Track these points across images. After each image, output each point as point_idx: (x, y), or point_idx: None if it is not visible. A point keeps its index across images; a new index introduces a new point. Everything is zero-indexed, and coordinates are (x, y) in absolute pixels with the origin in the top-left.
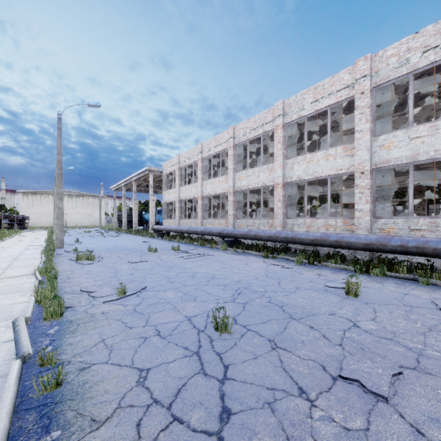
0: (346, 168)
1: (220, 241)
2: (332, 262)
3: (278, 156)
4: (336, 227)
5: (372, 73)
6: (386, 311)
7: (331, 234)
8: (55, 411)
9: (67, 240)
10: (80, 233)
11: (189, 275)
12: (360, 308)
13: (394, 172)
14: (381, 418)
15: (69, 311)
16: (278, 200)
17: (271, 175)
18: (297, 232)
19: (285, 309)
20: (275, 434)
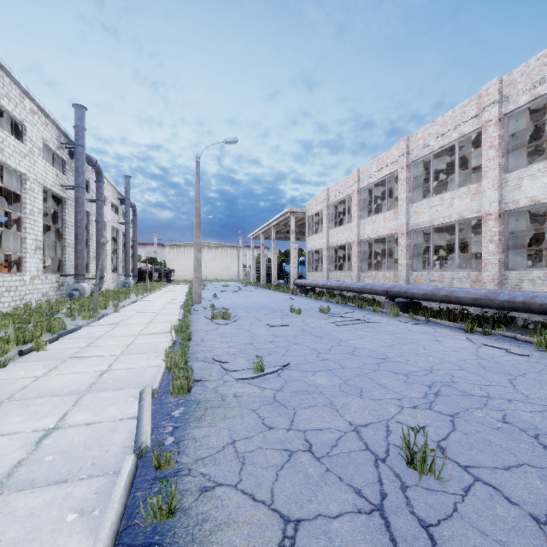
0: None
1: (387, 302)
2: None
3: (488, 170)
4: None
5: None
6: None
7: None
8: None
9: (206, 295)
10: (219, 288)
11: (347, 352)
12: None
13: None
14: None
15: (198, 386)
16: (489, 241)
17: (474, 201)
18: (534, 293)
19: None
20: None
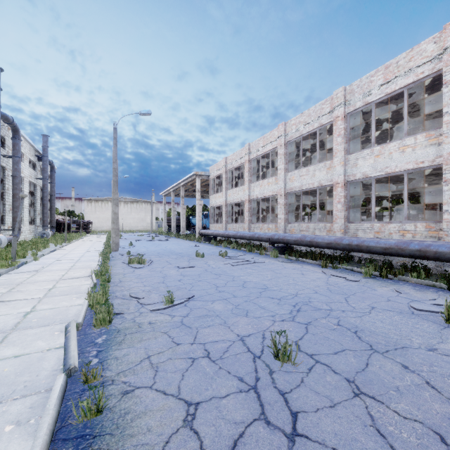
0: (431, 160)
1: (269, 247)
2: (413, 276)
3: (337, 152)
4: (416, 232)
5: None
6: None
7: (411, 242)
8: (92, 449)
9: (122, 244)
10: (134, 237)
11: (239, 285)
12: None
13: None
14: None
15: (117, 318)
16: (338, 202)
17: (328, 173)
18: (363, 238)
19: (361, 335)
20: None
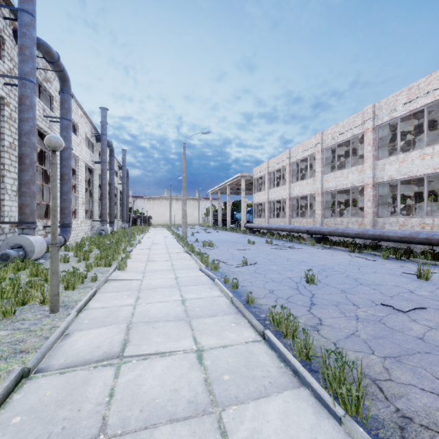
0: None
1: (307, 237)
2: (421, 258)
3: (367, 158)
4: (433, 225)
5: None
6: None
7: (421, 232)
8: (240, 294)
9: None
10: (188, 230)
11: (284, 259)
12: (424, 286)
13: None
14: (395, 315)
15: (220, 269)
16: (368, 200)
17: (360, 176)
18: (385, 230)
19: (358, 280)
20: (336, 310)
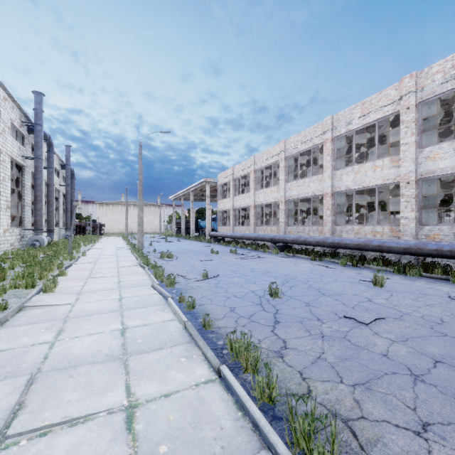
0: (393, 178)
1: (272, 246)
2: (374, 264)
3: (326, 168)
4: (383, 233)
5: (418, 89)
6: (401, 296)
7: (373, 240)
8: (197, 315)
9: None
10: (147, 239)
11: (248, 270)
12: (380, 293)
13: (449, 179)
14: (359, 329)
15: (176, 284)
16: (327, 209)
17: (320, 185)
18: (343, 238)
19: (320, 290)
20: (301, 328)
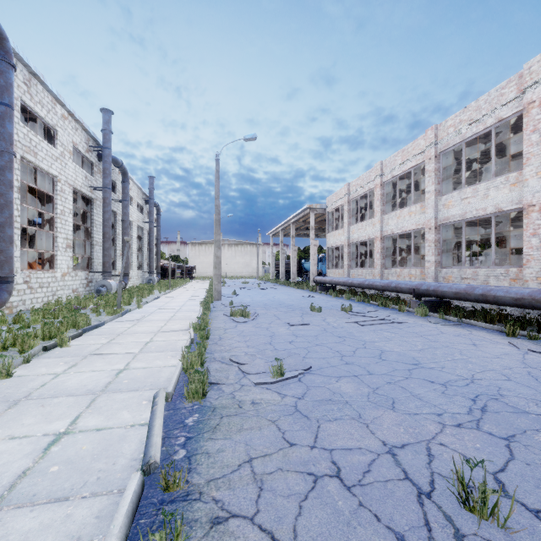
0: None
1: (413, 301)
2: None
3: (530, 157)
4: None
5: None
6: None
7: None
8: None
9: (226, 292)
10: (238, 284)
11: (374, 355)
12: None
13: None
14: None
15: (214, 390)
16: (532, 235)
17: (513, 192)
18: None
19: None
20: None
